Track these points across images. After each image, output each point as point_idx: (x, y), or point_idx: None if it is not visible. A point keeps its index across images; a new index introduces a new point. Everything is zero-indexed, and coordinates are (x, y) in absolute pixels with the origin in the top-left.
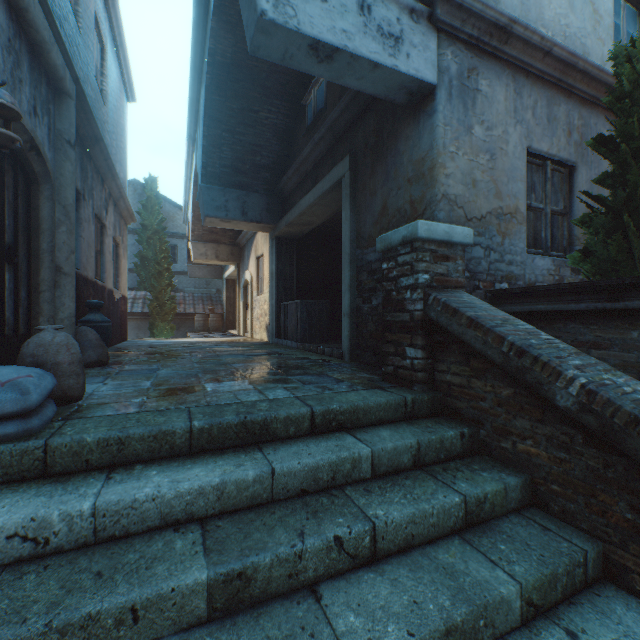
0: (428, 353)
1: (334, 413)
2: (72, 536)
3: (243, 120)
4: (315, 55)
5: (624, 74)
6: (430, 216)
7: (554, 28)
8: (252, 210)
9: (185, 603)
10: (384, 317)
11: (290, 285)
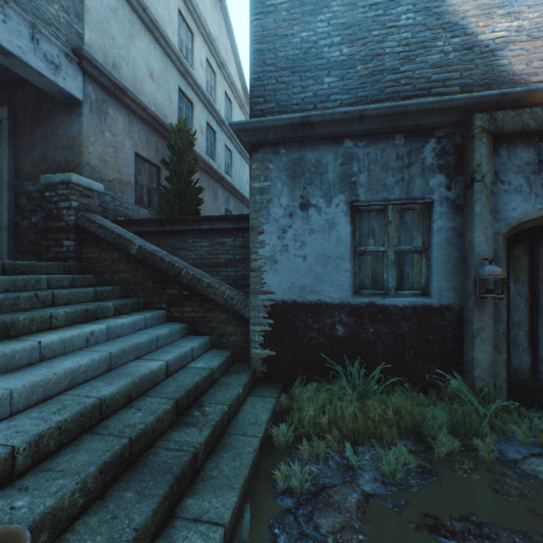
0: (78, 244)
1: (19, 265)
2: None
3: None
4: None
5: (173, 137)
6: (79, 172)
7: (150, 98)
8: None
9: None
10: (48, 225)
11: None
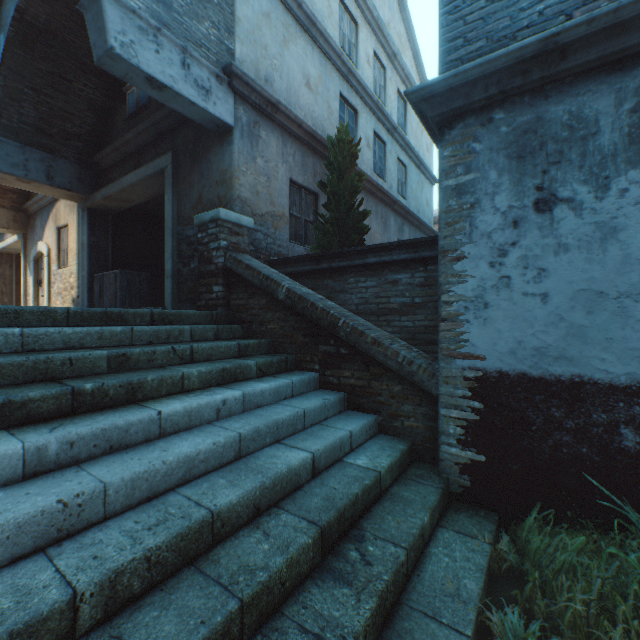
0: (227, 289)
1: (167, 314)
2: (8, 346)
3: (53, 84)
4: (150, 84)
5: (332, 152)
6: (230, 208)
7: (306, 111)
8: (60, 176)
9: (97, 362)
10: (200, 269)
11: (105, 258)
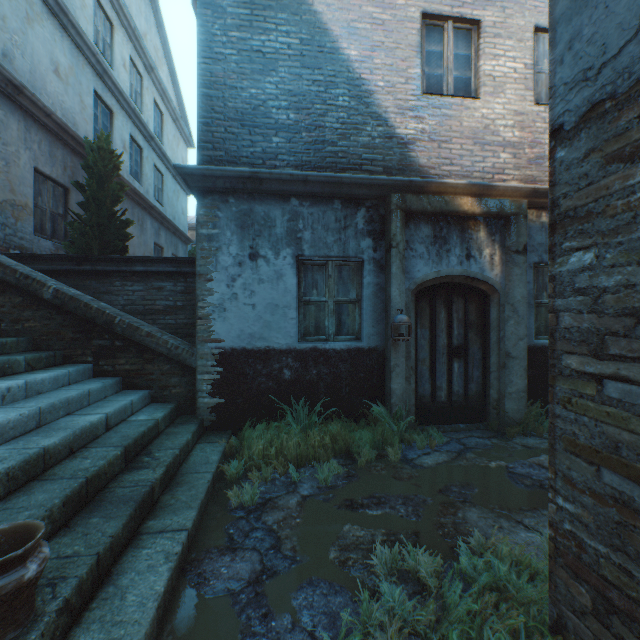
0: None
1: None
2: None
3: None
4: None
5: (91, 156)
6: None
7: (55, 99)
8: None
9: None
10: None
11: None
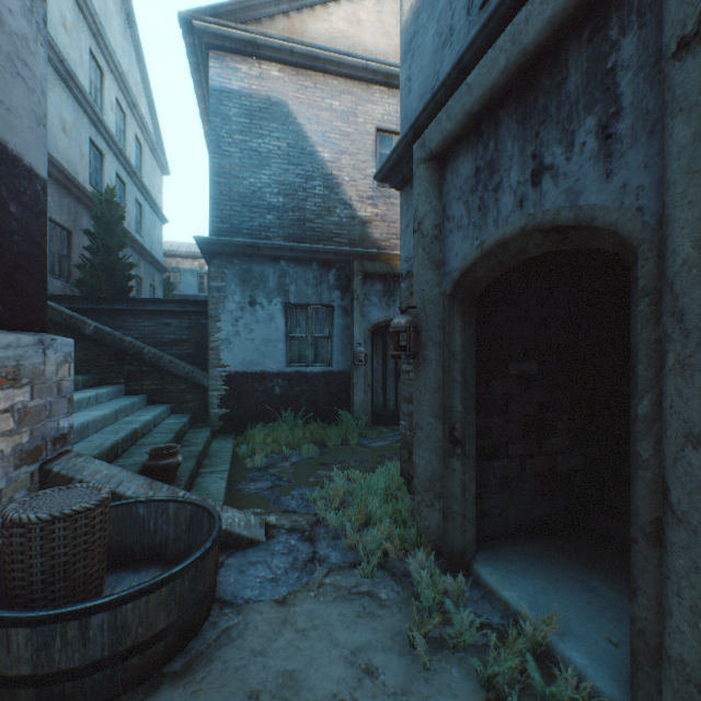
0: None
1: None
2: None
3: None
4: None
5: (100, 207)
6: None
7: (64, 154)
8: None
9: None
10: None
11: None
